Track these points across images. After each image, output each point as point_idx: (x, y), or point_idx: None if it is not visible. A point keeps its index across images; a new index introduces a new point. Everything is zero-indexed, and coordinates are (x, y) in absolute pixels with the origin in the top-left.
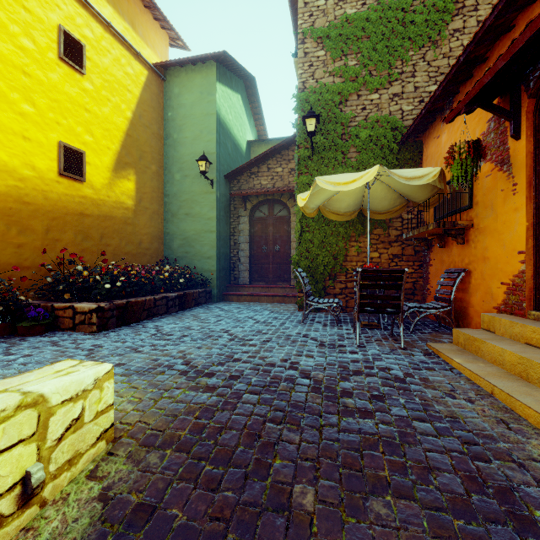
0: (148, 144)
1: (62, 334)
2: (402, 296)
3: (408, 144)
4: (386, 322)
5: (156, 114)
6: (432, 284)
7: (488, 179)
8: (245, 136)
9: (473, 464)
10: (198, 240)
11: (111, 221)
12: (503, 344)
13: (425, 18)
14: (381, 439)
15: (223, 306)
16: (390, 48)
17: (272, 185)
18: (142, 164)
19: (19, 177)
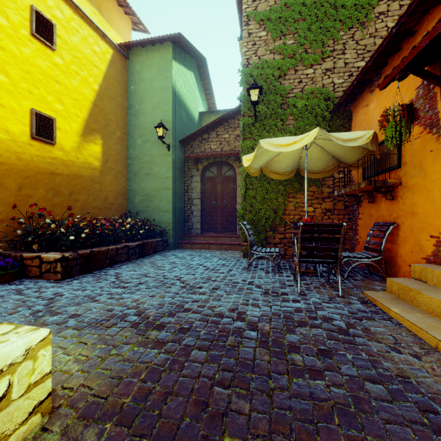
0: (113, 113)
1: (29, 282)
2: (339, 248)
3: (339, 113)
4: (320, 269)
5: (120, 87)
6: (361, 235)
7: (416, 141)
8: (198, 108)
9: (439, 440)
10: (157, 196)
11: (80, 179)
12: (439, 296)
13: (354, 3)
14: (335, 406)
15: (177, 253)
16: (323, 29)
17: (220, 149)
18: (107, 131)
19: None
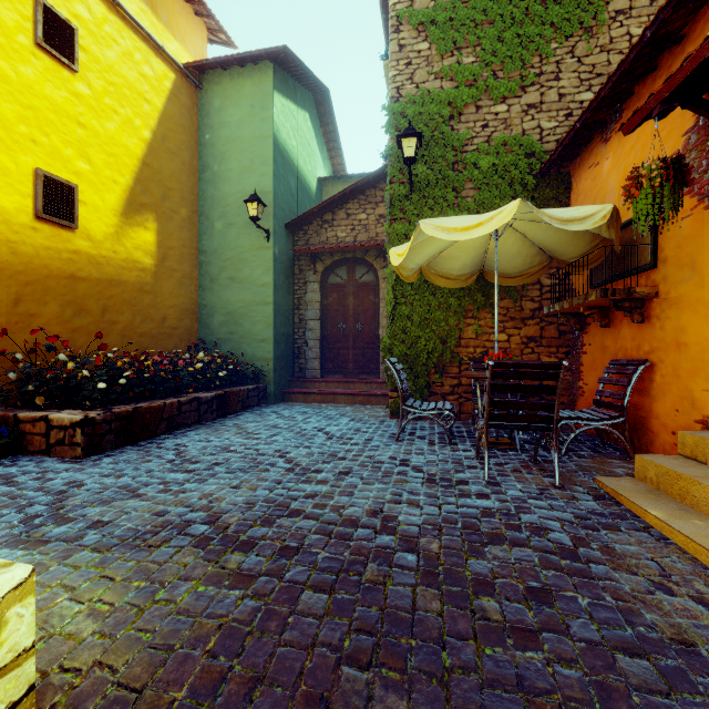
0: (175, 179)
1: (28, 461)
2: (556, 404)
3: (550, 177)
4: (520, 437)
5: (188, 136)
6: (586, 381)
7: (685, 222)
8: (316, 171)
9: None
10: (248, 316)
11: (119, 288)
12: None
13: None
14: (566, 705)
15: (282, 410)
16: (523, 38)
17: (352, 238)
18: (166, 207)
19: None
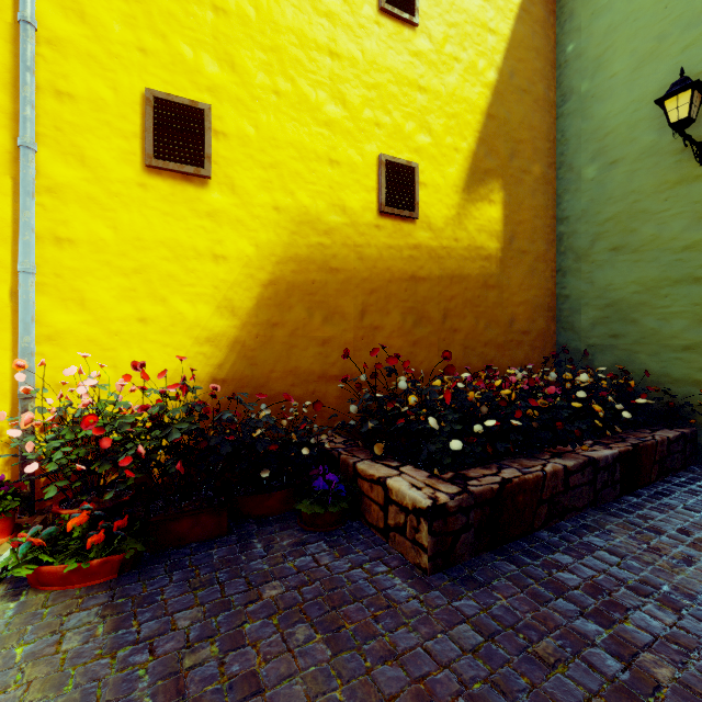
0: (525, 126)
1: (363, 546)
2: None
3: None
4: None
5: (541, 61)
6: None
7: None
8: None
9: None
10: (650, 306)
11: (460, 285)
12: None
13: None
14: None
15: None
16: None
17: None
18: (514, 168)
19: (324, 229)
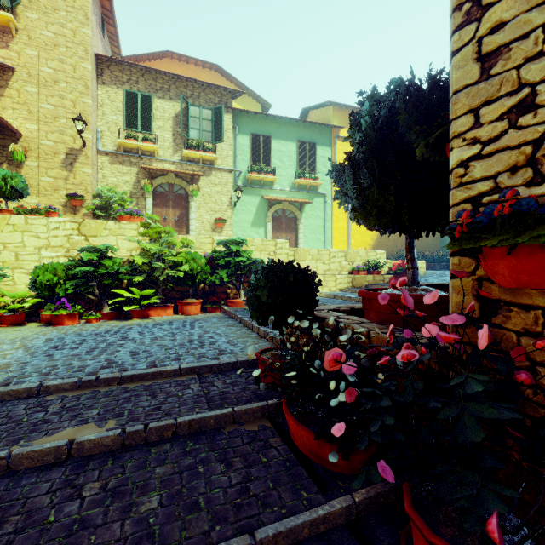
0: None
1: None
2: None
3: None
4: None
5: None
6: None
7: None
8: None
9: None
10: None
11: None
12: None
13: None
14: None
15: None
16: None
17: None
18: None
19: None
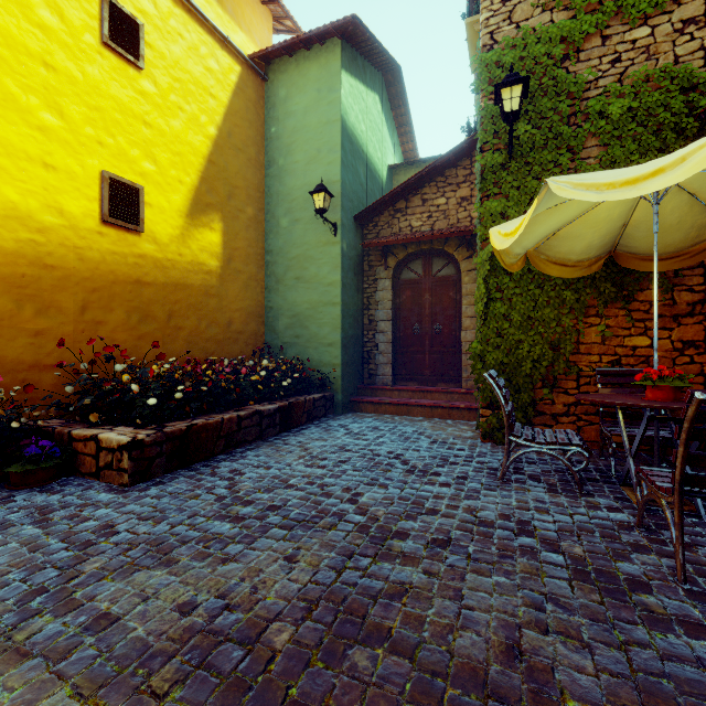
0: (241, 176)
1: (76, 486)
2: None
3: None
4: None
5: (253, 131)
6: None
7: None
8: (386, 158)
9: None
10: (314, 318)
11: (185, 292)
12: None
13: None
14: None
15: (351, 424)
16: None
17: (429, 226)
18: (232, 206)
19: (38, 227)
